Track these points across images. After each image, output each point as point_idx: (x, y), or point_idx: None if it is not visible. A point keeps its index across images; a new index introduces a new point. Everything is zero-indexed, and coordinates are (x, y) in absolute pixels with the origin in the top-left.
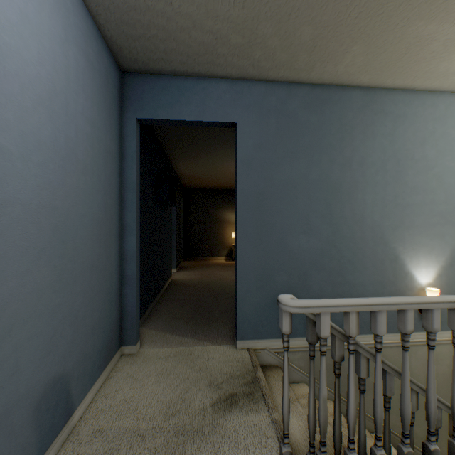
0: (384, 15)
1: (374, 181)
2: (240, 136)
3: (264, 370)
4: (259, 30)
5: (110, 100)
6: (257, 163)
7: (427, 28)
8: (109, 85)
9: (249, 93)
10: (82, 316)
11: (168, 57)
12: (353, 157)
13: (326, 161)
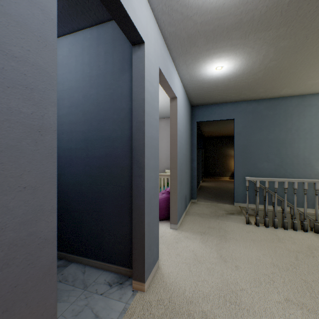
0: (292, 83)
1: (304, 138)
2: (236, 124)
3: None
4: (242, 93)
5: (190, 119)
6: (243, 133)
7: (316, 81)
8: (190, 114)
9: (240, 106)
10: (187, 183)
11: (208, 102)
12: (292, 127)
13: (277, 130)
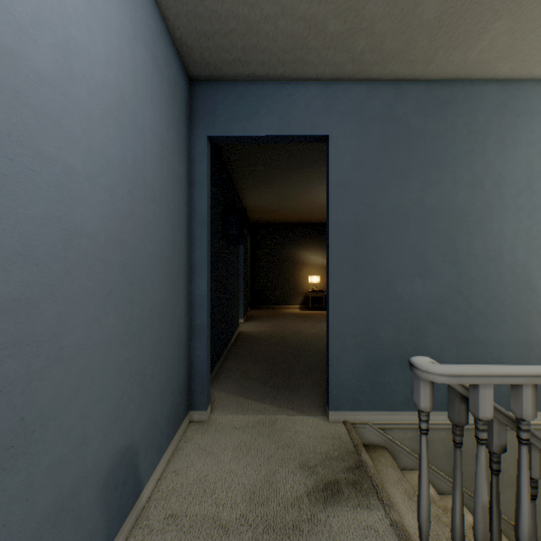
0: None
1: (516, 206)
2: (334, 153)
3: (366, 451)
4: (366, 11)
5: (178, 114)
6: (355, 185)
7: None
8: (177, 96)
9: (346, 97)
10: (150, 374)
11: (247, 58)
12: (486, 174)
13: (448, 180)
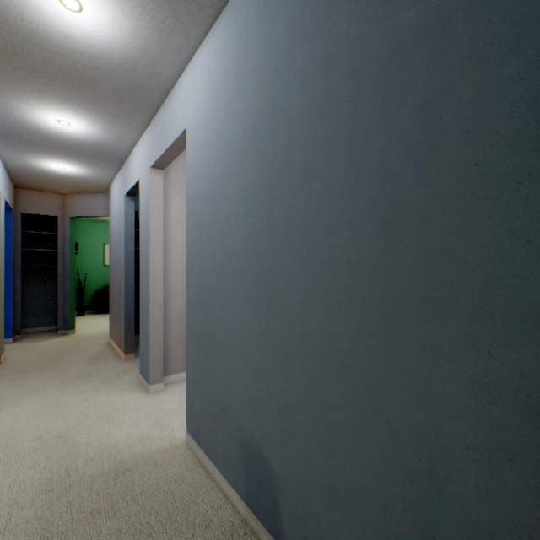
0: None
1: None
2: None
3: None
4: None
5: None
6: None
7: None
8: None
9: None
10: (301, 425)
11: None
12: None
13: None
